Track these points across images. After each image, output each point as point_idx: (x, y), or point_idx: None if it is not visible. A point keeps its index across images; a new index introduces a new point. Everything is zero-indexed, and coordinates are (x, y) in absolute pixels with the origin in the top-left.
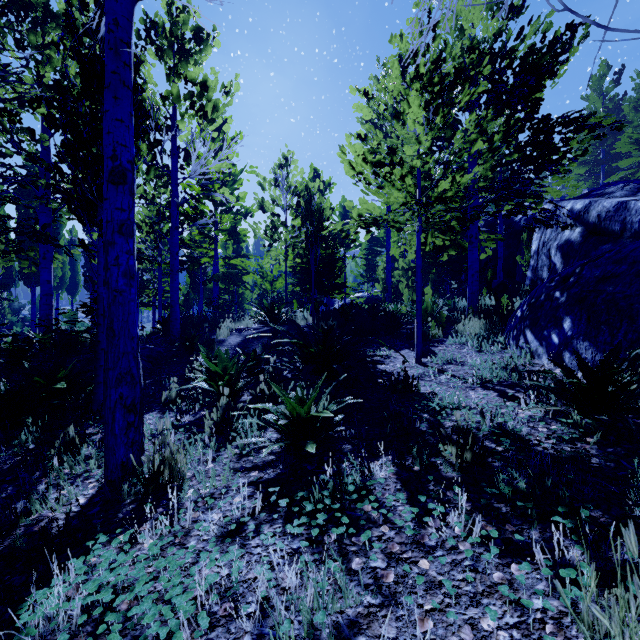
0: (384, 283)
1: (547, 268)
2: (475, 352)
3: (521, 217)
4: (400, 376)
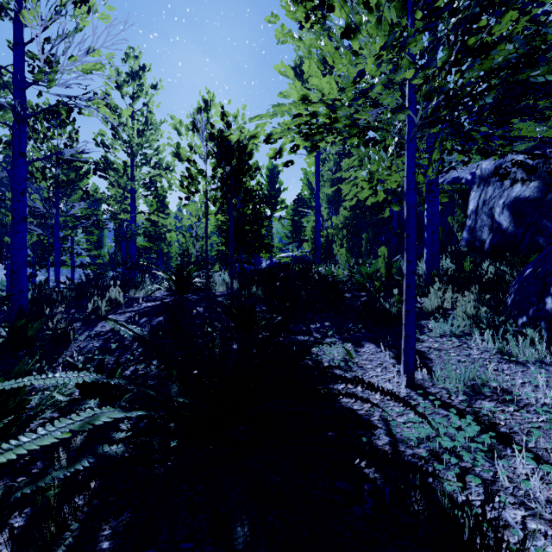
0: (313, 243)
1: (488, 228)
2: (500, 359)
3: (443, 180)
4: (397, 440)
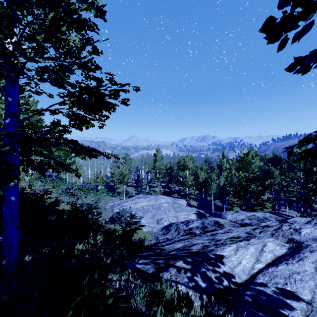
0: None
1: None
2: None
3: None
4: None
